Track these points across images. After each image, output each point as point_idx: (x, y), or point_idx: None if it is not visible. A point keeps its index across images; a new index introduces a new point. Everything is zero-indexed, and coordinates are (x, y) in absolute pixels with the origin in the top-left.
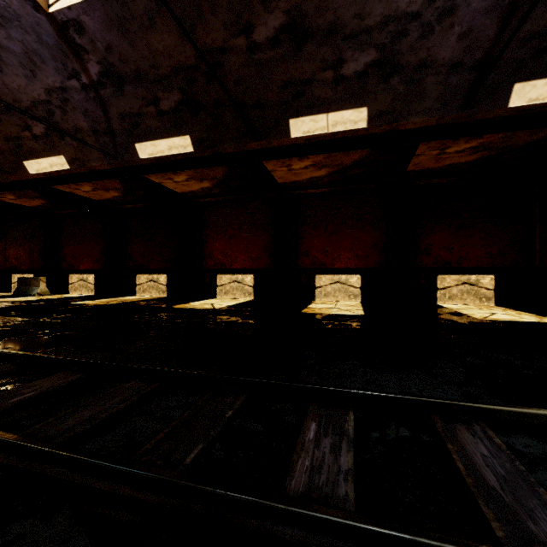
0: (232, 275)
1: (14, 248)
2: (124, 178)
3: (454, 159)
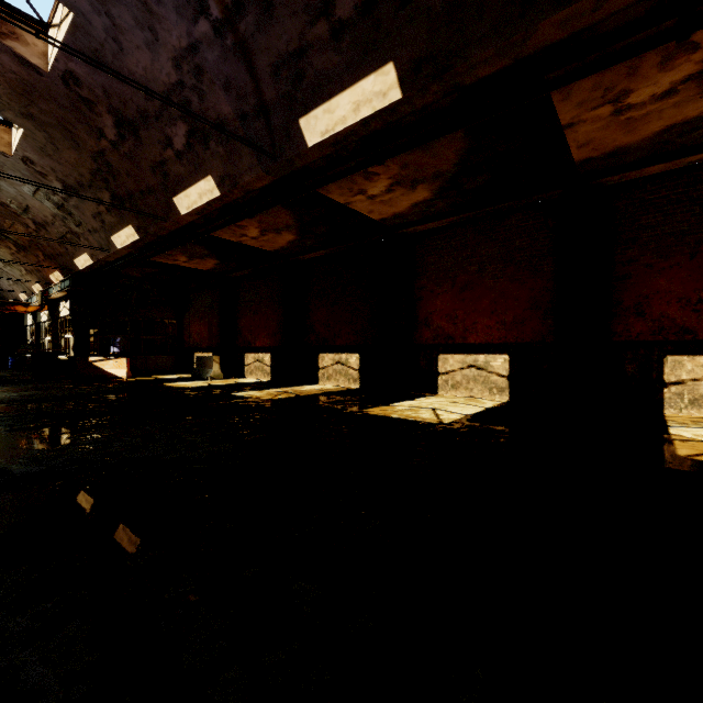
0: (465, 355)
1: (196, 322)
2: (294, 203)
3: None
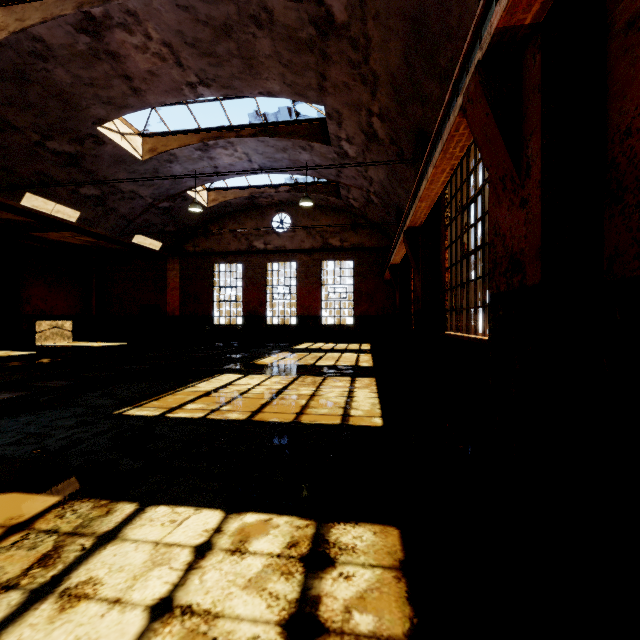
0: None
1: None
2: None
3: (70, 240)
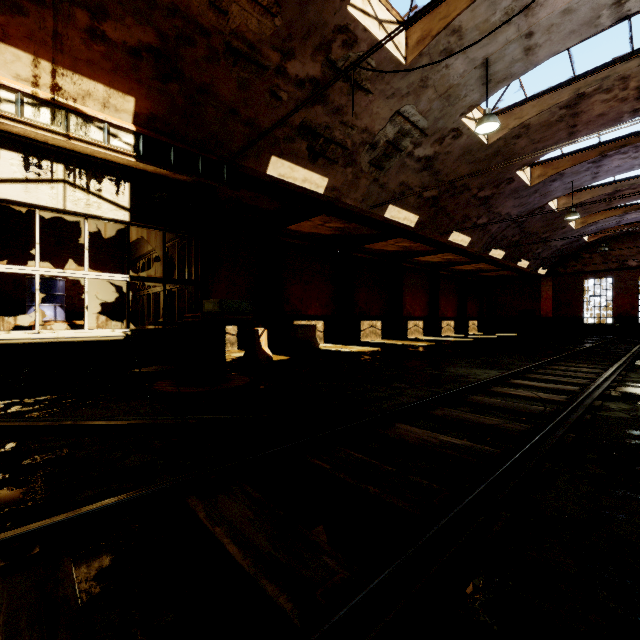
0: (414, 321)
1: None
2: (440, 250)
3: (491, 274)
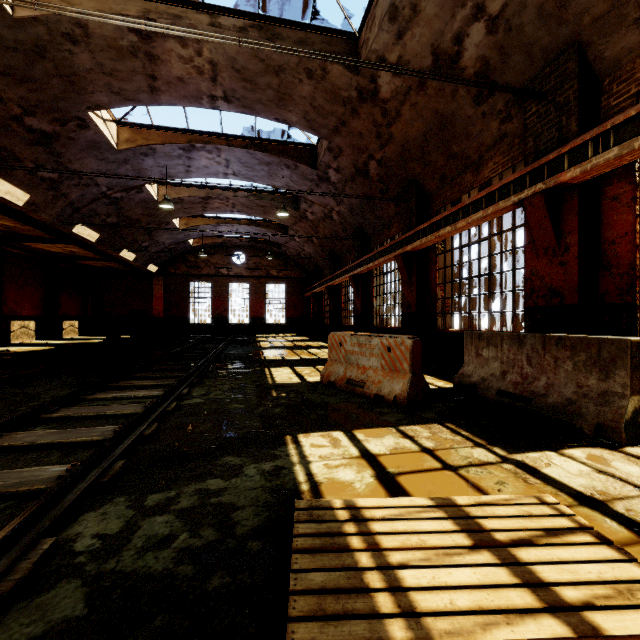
0: None
1: None
2: None
3: (95, 264)
